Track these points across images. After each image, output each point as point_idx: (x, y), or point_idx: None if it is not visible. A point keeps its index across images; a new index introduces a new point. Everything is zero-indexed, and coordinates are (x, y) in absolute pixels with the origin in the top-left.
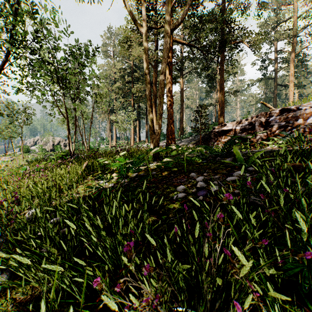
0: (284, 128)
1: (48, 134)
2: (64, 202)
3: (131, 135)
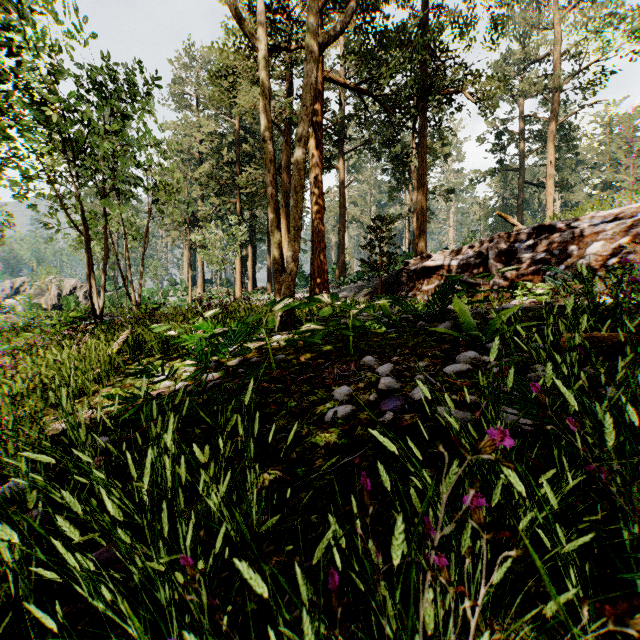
0: (543, 264)
1: (46, 271)
2: (46, 435)
3: (237, 275)
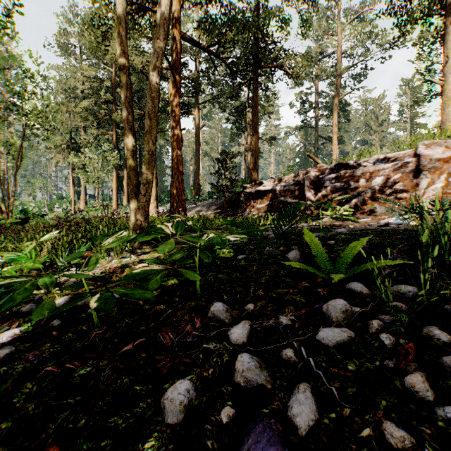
0: (342, 191)
1: None
2: None
3: (113, 192)
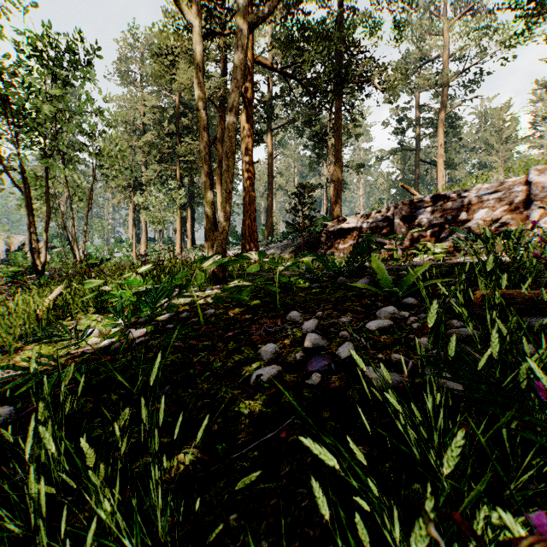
0: (439, 227)
1: None
2: None
3: (177, 234)
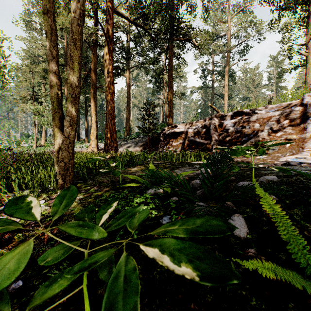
0: (240, 133)
1: None
2: None
3: None
